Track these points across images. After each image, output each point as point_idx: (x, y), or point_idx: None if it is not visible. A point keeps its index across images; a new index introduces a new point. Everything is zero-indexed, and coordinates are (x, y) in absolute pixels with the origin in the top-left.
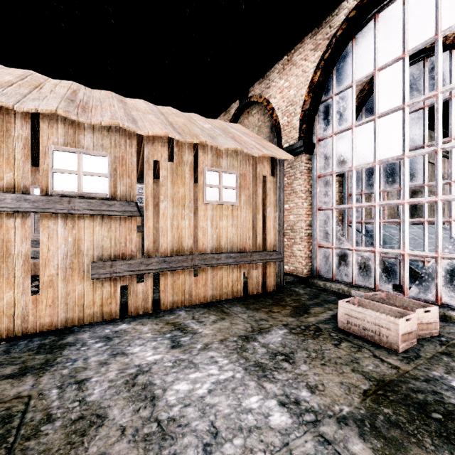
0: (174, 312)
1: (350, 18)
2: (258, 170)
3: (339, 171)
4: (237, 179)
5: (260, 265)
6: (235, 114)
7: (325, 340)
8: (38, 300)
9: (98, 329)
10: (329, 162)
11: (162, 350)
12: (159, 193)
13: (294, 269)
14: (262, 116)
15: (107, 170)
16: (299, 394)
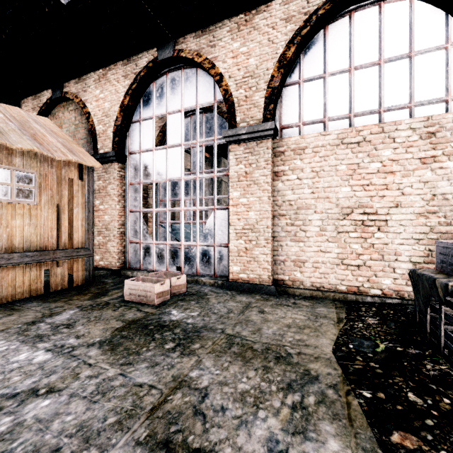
0: None
1: (149, 67)
2: (63, 173)
3: (145, 182)
4: (36, 179)
5: (66, 262)
6: (48, 104)
7: (108, 309)
8: None
9: None
10: (138, 173)
11: None
12: None
13: (109, 264)
14: (80, 116)
15: None
16: (67, 342)
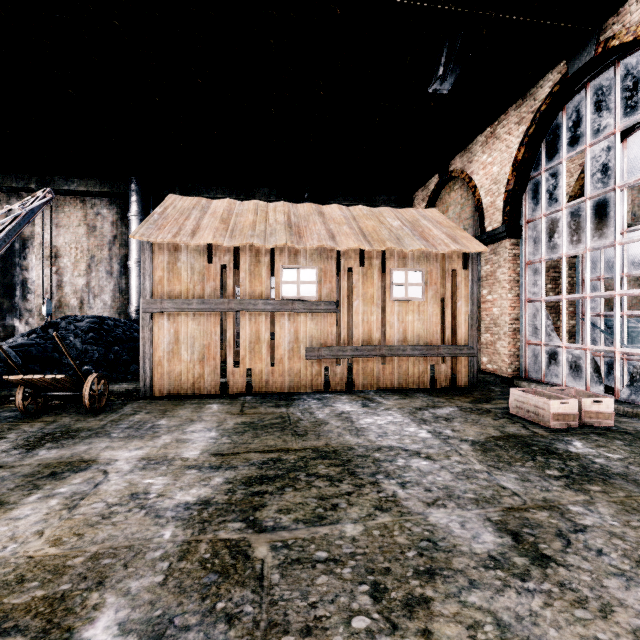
0: (364, 392)
1: (554, 93)
2: (446, 265)
3: (548, 258)
4: (423, 276)
5: (449, 359)
6: (435, 190)
7: (487, 416)
8: (274, 371)
9: (311, 395)
10: (538, 247)
11: (356, 407)
12: (350, 286)
13: (498, 369)
14: (465, 192)
15: (315, 279)
16: (443, 431)
